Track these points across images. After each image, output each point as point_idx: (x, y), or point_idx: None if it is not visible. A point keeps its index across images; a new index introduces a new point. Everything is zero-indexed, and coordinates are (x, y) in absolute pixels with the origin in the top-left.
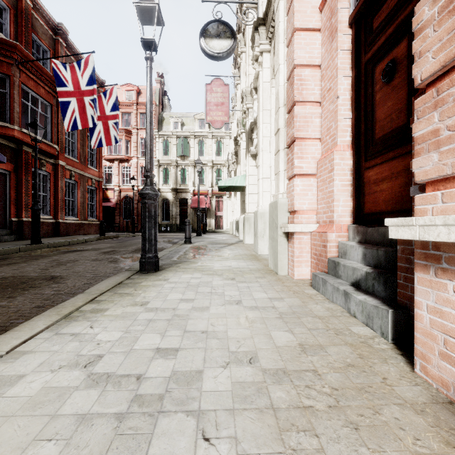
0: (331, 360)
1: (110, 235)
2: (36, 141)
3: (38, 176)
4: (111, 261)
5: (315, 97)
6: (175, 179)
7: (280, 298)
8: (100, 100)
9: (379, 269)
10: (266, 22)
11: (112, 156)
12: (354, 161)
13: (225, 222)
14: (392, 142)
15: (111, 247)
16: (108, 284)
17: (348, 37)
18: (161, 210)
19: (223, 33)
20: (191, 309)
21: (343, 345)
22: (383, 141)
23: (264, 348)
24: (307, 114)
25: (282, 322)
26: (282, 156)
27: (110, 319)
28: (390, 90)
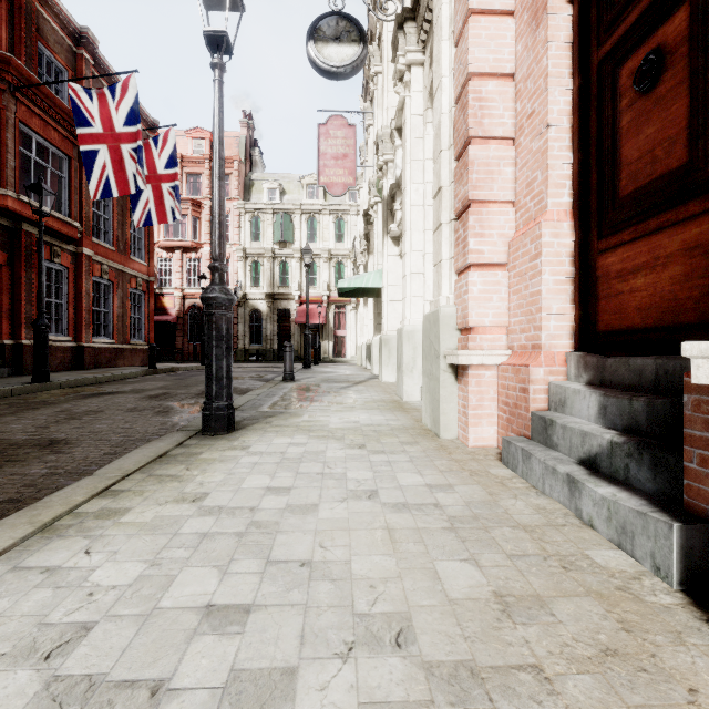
0: (567, 638)
1: (165, 368)
2: (41, 215)
3: (49, 273)
4: (159, 411)
5: (505, 130)
6: (271, 278)
7: (447, 486)
8: (149, 150)
9: (635, 435)
10: (417, 15)
11: (171, 242)
12: (577, 238)
13: (349, 346)
14: (656, 200)
15: (163, 388)
16: (141, 456)
17: (565, 19)
18: (248, 327)
19: (346, 33)
20: (284, 510)
21: (582, 595)
22: (636, 200)
23: (426, 605)
24: (491, 159)
25: (456, 539)
26: (446, 234)
27: (128, 533)
28: (651, 105)
